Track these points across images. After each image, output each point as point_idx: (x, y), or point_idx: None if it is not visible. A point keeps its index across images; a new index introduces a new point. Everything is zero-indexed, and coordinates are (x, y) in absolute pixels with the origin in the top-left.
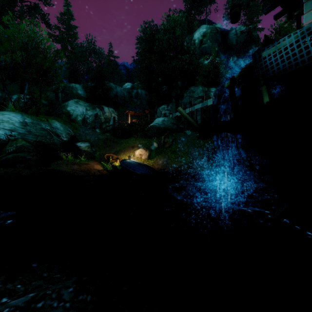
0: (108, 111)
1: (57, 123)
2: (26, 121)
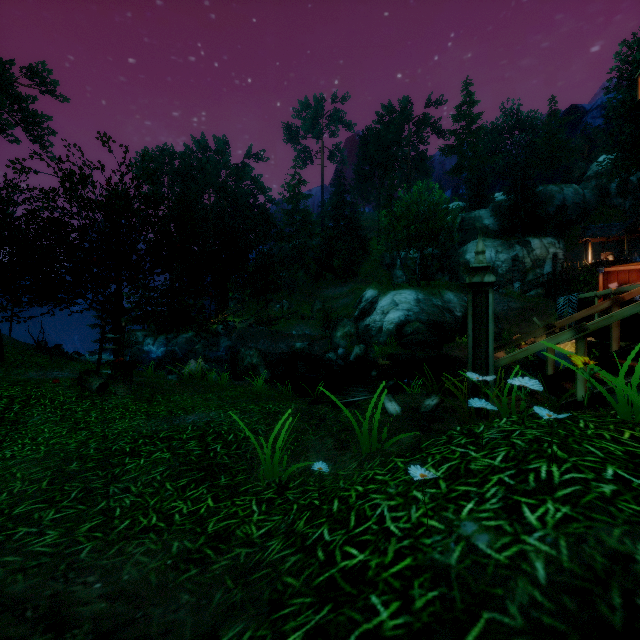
0: (541, 246)
1: (449, 293)
2: (418, 298)
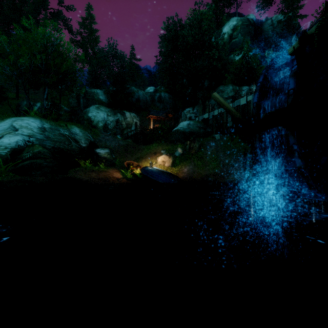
0: (130, 117)
1: (76, 128)
2: (44, 126)
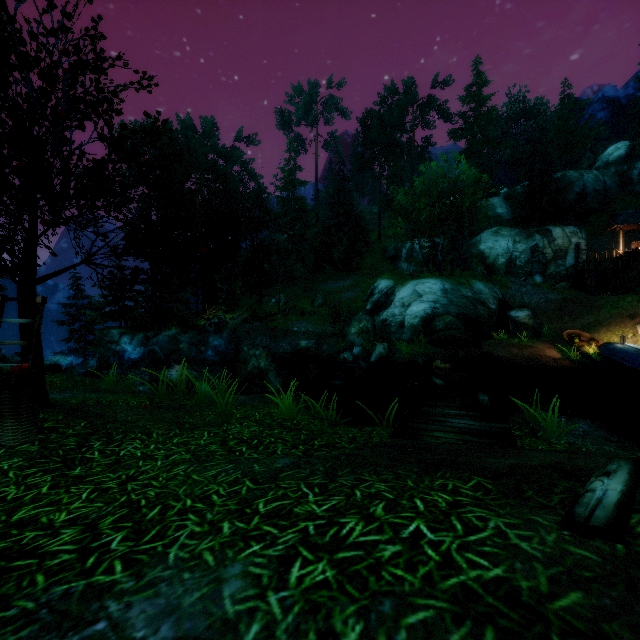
0: (563, 235)
1: (478, 283)
2: (445, 288)
